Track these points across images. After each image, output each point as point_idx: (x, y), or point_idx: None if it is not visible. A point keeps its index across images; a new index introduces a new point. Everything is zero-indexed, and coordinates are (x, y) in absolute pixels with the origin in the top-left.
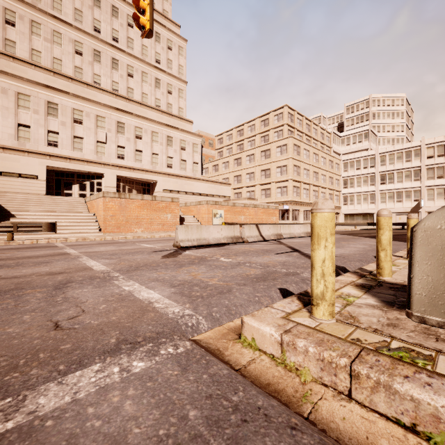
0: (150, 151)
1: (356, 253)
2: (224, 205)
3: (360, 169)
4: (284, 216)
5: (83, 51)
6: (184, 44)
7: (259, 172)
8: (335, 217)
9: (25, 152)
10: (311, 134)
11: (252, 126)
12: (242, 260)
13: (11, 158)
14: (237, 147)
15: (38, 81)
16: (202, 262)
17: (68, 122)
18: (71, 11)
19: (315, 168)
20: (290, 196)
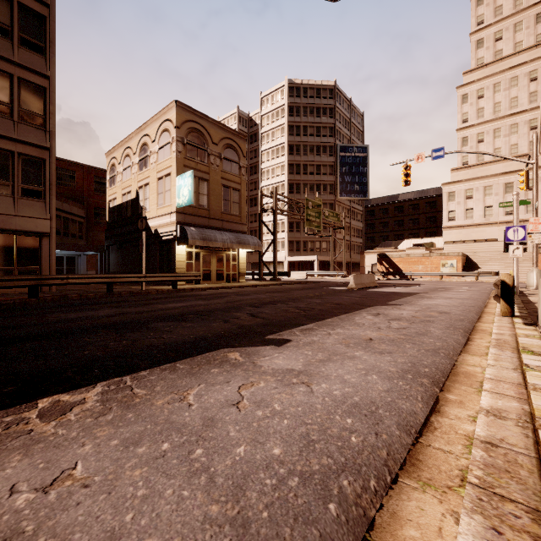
0: None
1: None
2: None
3: None
4: None
5: (537, 124)
6: None
7: None
8: None
9: (489, 224)
10: None
11: None
12: None
13: (480, 230)
14: None
15: (498, 170)
16: None
17: (521, 192)
18: (525, 99)
19: None
20: None
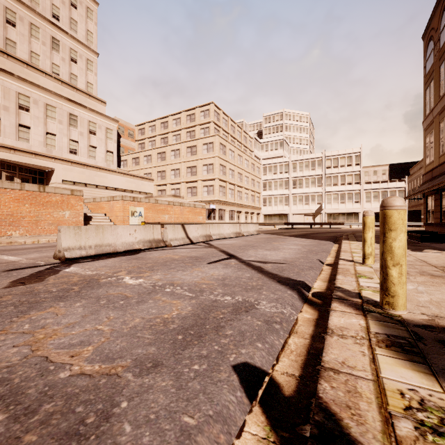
0: (43, 129)
1: (298, 257)
2: (145, 202)
3: (277, 173)
4: (211, 216)
5: None
6: (94, 7)
7: (185, 169)
8: (256, 218)
9: None
10: (236, 136)
11: (178, 119)
12: (160, 279)
13: None
14: (161, 140)
15: None
16: (86, 291)
17: None
18: None
19: (239, 169)
20: (217, 195)
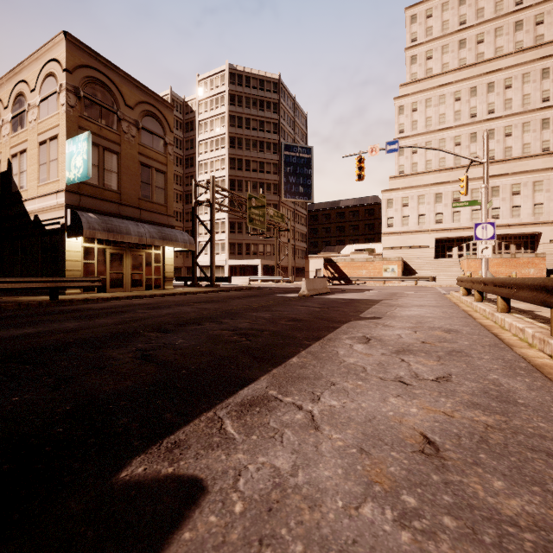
0: (531, 203)
1: None
2: None
3: None
4: None
5: (461, 141)
6: None
7: None
8: None
9: (422, 232)
10: None
11: None
12: None
13: (415, 237)
14: None
15: (429, 181)
16: None
17: (449, 202)
18: (451, 116)
19: None
20: None
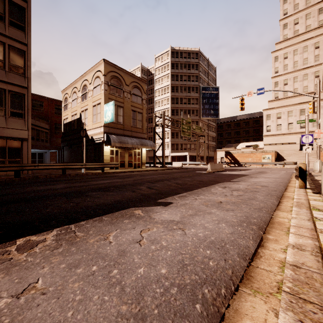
0: None
1: None
2: None
3: None
4: None
5: (319, 74)
6: None
7: None
8: None
9: (290, 134)
10: None
11: None
12: None
13: (285, 137)
14: None
15: (296, 102)
16: None
17: (310, 114)
18: (312, 59)
19: None
20: None
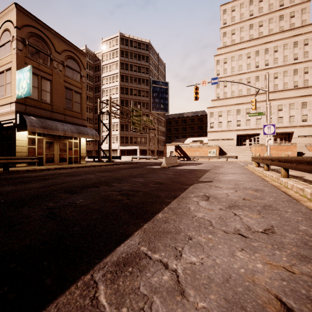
0: (288, 115)
1: None
2: None
3: None
4: None
5: (250, 81)
6: None
7: None
8: None
9: (229, 131)
10: None
11: None
12: None
13: (225, 134)
14: None
15: (233, 102)
16: None
17: (244, 115)
18: (245, 67)
19: None
20: None
